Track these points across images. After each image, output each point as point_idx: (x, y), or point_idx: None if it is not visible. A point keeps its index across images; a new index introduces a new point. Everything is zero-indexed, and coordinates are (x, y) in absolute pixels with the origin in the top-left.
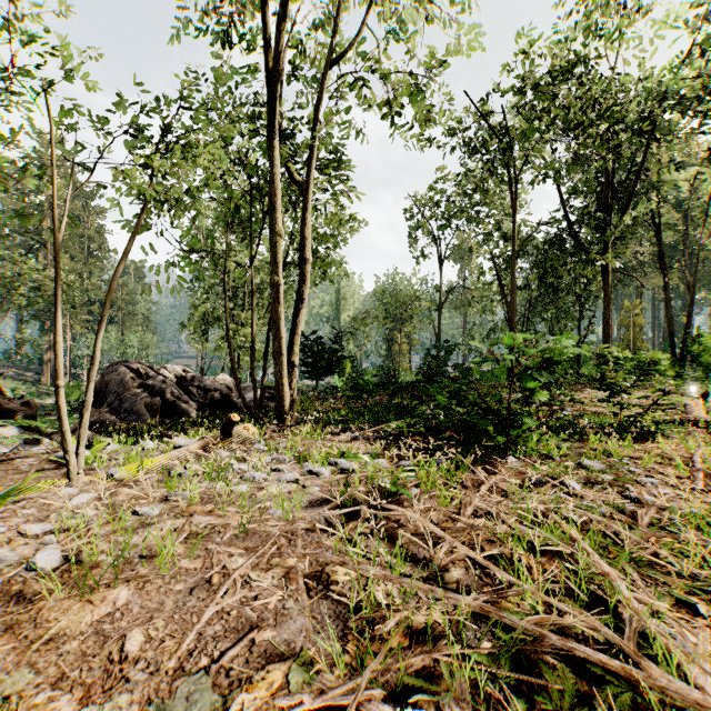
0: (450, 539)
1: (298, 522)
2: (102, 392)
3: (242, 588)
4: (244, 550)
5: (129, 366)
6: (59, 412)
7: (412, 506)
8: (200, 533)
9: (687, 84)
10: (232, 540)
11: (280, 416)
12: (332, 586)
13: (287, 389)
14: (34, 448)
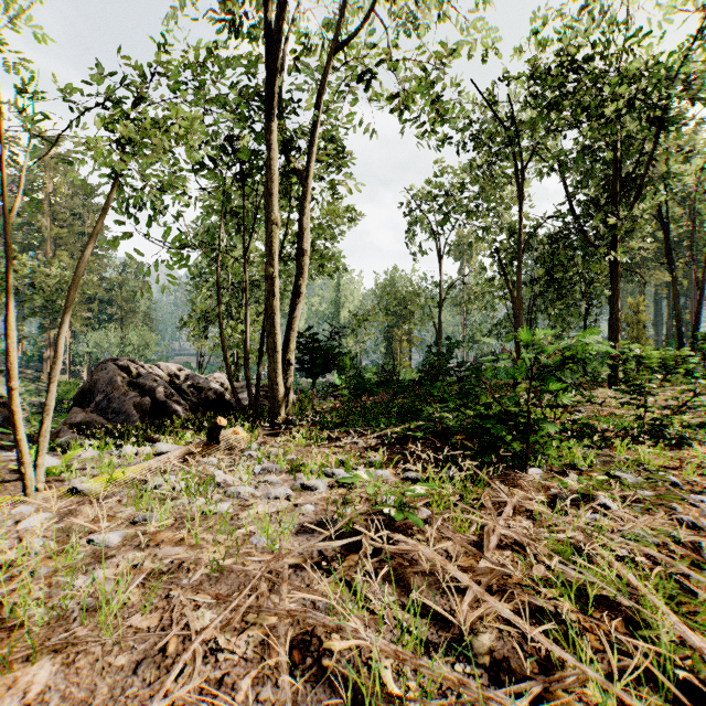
0: (477, 589)
1: (285, 557)
2: (91, 391)
3: (205, 662)
4: (215, 599)
5: (119, 363)
6: (14, 418)
7: (423, 531)
8: (164, 572)
9: (699, 71)
10: (202, 582)
11: (274, 417)
12: (325, 658)
13: (281, 389)
14: (5, 453)
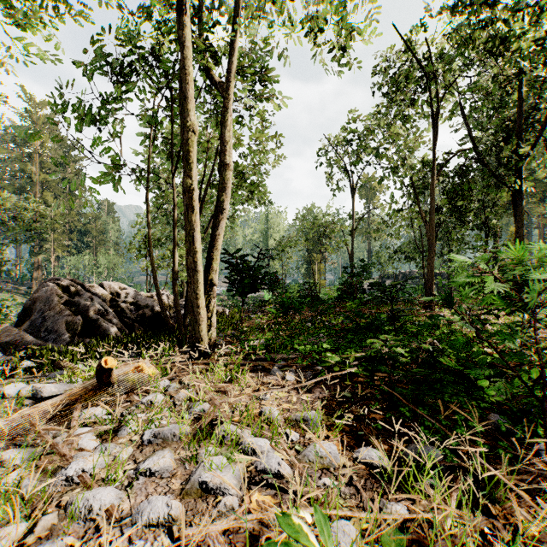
0: None
1: None
2: (31, 309)
3: None
4: None
5: (60, 283)
6: None
7: None
8: None
9: None
10: None
11: (195, 342)
12: None
13: (203, 311)
14: None
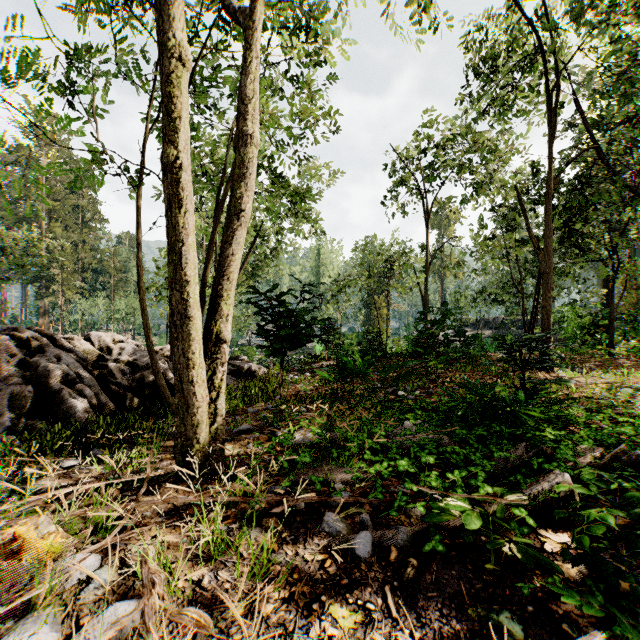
0: None
1: None
2: None
3: None
4: None
5: (18, 334)
6: None
7: None
8: None
9: None
10: None
11: (186, 445)
12: None
13: (200, 390)
14: None
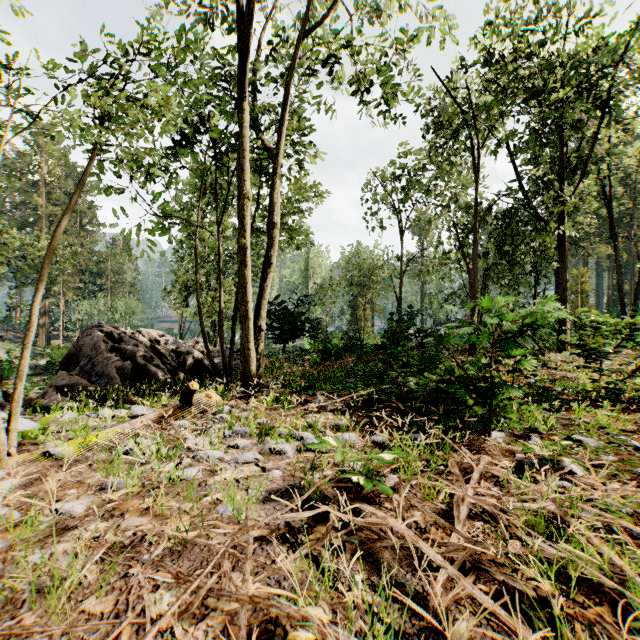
0: (453, 571)
1: (250, 529)
2: (77, 356)
3: None
4: (175, 578)
5: (103, 330)
6: None
7: (391, 499)
8: (125, 545)
9: None
10: (164, 557)
11: (246, 381)
12: None
13: (253, 354)
14: None
